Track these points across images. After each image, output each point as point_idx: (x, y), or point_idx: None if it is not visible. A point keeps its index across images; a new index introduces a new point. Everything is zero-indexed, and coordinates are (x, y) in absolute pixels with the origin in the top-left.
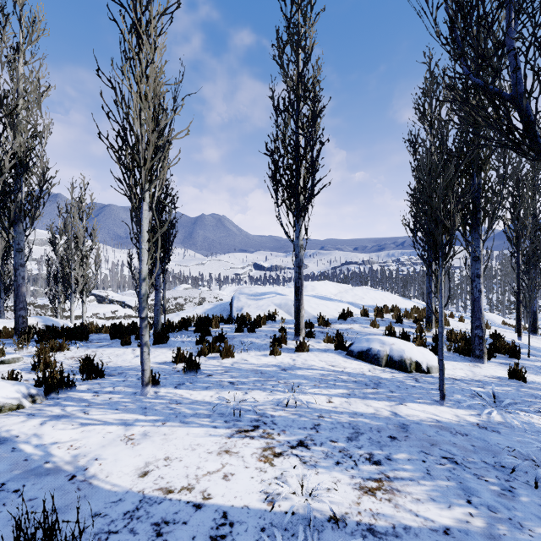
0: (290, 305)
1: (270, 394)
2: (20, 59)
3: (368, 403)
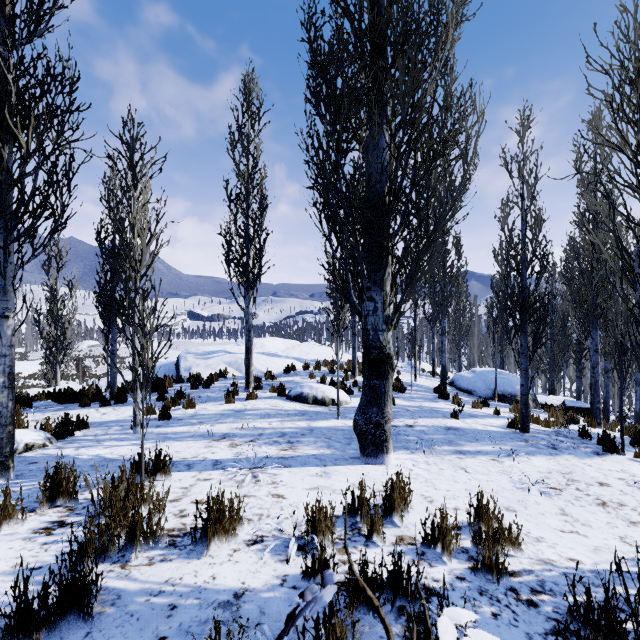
0: (240, 363)
1: (230, 424)
2: None
3: (294, 423)
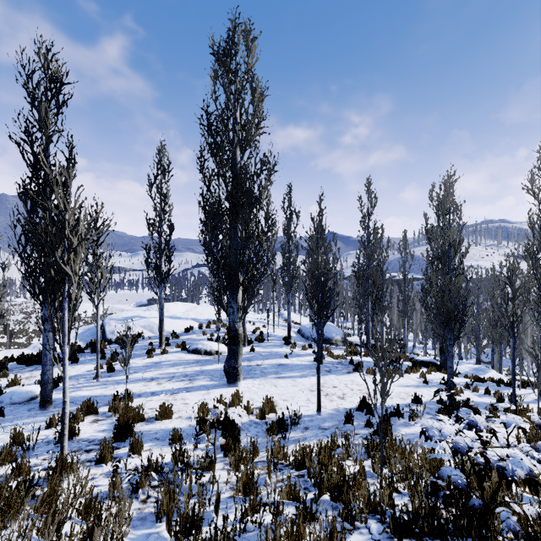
0: (152, 326)
1: (154, 372)
2: None
3: (192, 368)
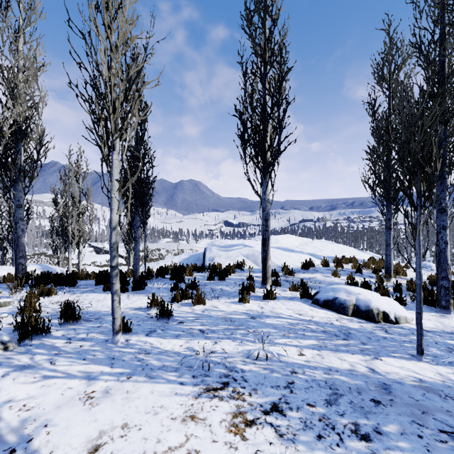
0: (256, 256)
1: (240, 344)
2: (20, 39)
3: (341, 357)
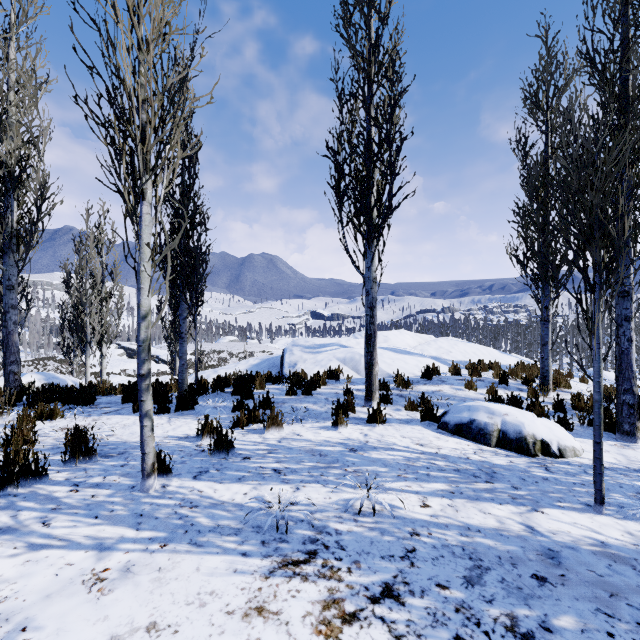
0: (357, 360)
1: (334, 490)
2: (11, 43)
3: (484, 509)
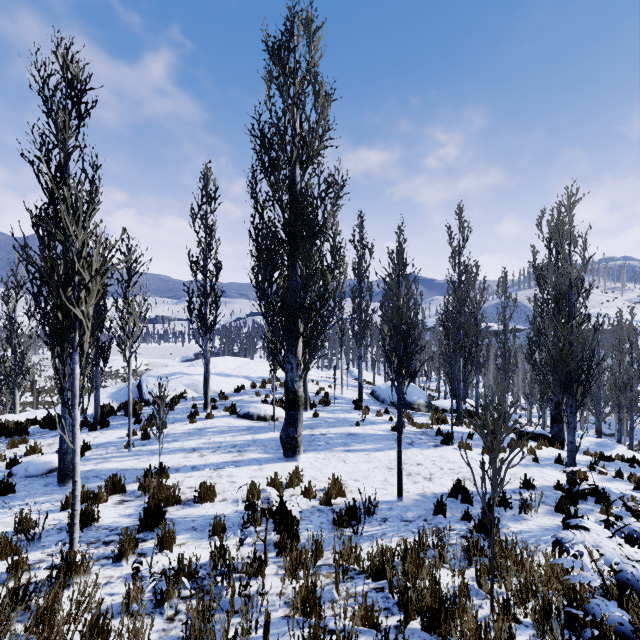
0: (197, 385)
1: (196, 441)
2: None
3: (243, 437)
